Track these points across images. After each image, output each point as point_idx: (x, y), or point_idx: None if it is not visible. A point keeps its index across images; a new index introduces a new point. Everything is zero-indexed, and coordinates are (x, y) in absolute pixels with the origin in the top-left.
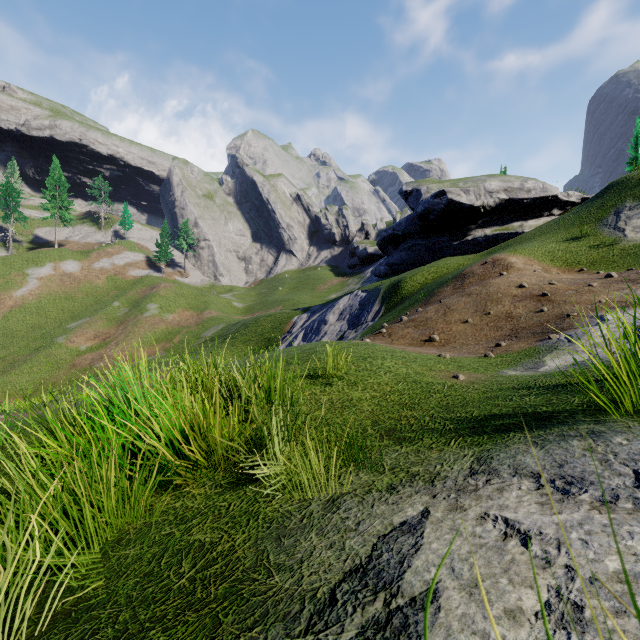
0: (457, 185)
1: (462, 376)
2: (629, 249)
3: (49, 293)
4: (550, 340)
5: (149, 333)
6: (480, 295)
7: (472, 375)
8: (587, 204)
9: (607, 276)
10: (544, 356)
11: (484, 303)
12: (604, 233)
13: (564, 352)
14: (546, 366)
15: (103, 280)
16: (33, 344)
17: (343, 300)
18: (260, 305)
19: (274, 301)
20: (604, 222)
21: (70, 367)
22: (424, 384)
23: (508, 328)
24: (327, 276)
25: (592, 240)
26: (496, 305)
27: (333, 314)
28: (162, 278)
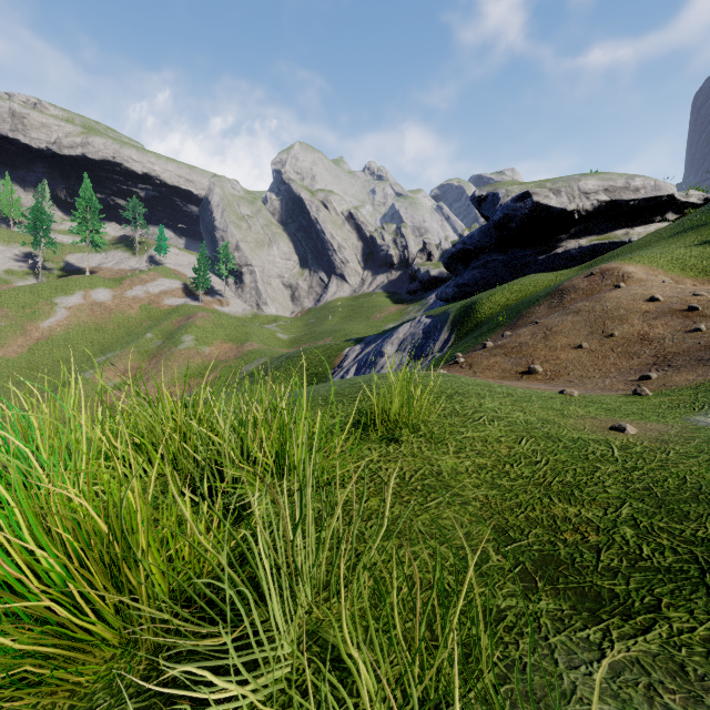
0: (544, 186)
1: (631, 427)
2: None
3: (78, 324)
4: None
5: (183, 368)
6: (593, 312)
7: (644, 425)
8: None
9: None
10: None
11: (601, 322)
12: None
13: None
14: None
15: (136, 310)
16: (59, 379)
17: (403, 328)
18: (307, 336)
19: (323, 332)
20: None
21: (96, 405)
22: (568, 442)
23: (648, 354)
24: (383, 303)
25: None
26: (620, 324)
27: (391, 344)
28: (200, 307)
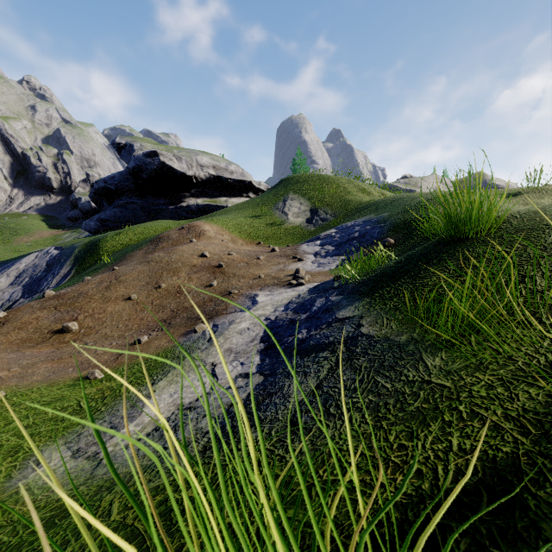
0: (172, 151)
1: None
2: (290, 229)
3: None
4: (195, 334)
5: None
6: (160, 263)
7: None
8: (268, 191)
9: (272, 250)
10: (164, 376)
11: (160, 273)
12: (276, 215)
13: (191, 366)
14: (135, 420)
15: None
16: None
17: (28, 258)
18: None
19: None
20: (277, 206)
21: None
22: None
23: (171, 308)
24: (35, 226)
25: (269, 219)
26: (172, 276)
27: (7, 276)
28: None
